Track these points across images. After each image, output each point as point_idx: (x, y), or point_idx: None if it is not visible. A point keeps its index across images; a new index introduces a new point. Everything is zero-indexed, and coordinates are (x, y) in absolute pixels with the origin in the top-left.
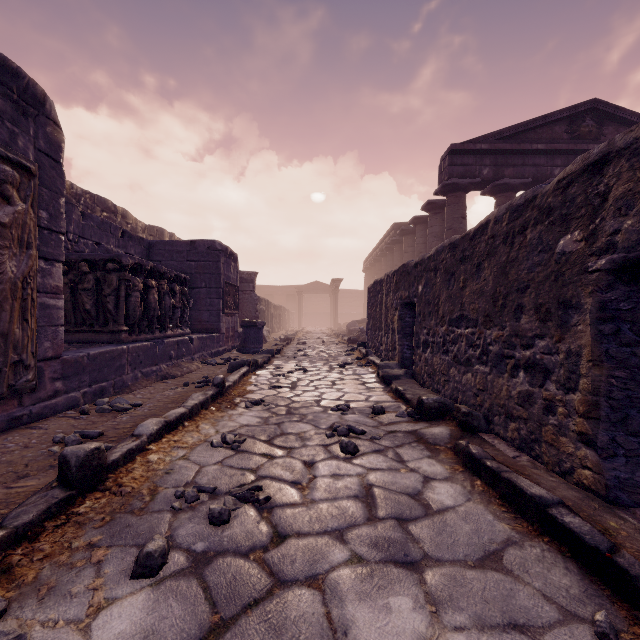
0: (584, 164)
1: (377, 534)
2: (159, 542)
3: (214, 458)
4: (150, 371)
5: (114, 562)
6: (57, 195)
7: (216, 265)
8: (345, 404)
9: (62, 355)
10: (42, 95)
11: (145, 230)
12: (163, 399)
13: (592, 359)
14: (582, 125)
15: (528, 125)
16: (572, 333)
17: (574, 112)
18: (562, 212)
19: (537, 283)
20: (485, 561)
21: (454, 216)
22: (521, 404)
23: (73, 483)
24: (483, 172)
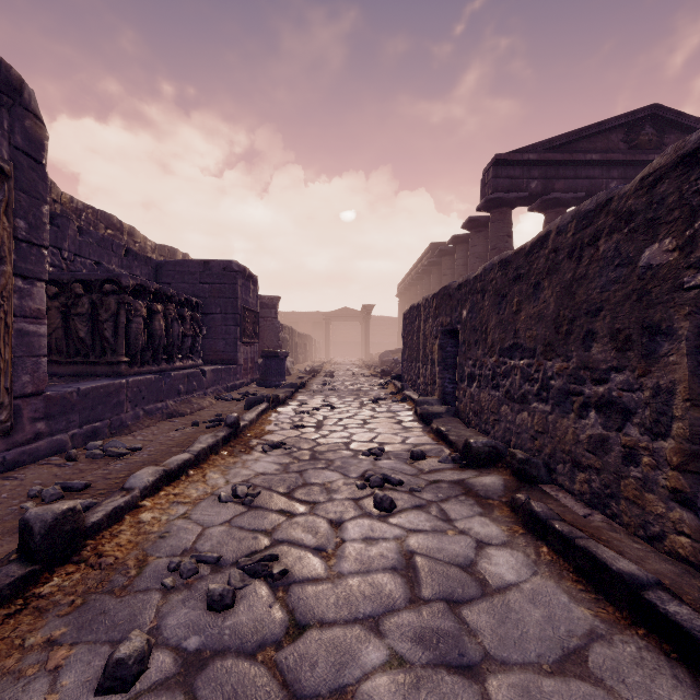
0: (678, 155)
1: (422, 623)
2: (136, 643)
3: (221, 516)
4: (154, 408)
5: (77, 668)
6: (38, 202)
7: (233, 288)
8: (379, 447)
9: (46, 391)
10: (18, 81)
11: (155, 250)
12: (167, 442)
13: (690, 398)
14: (641, 133)
15: (581, 133)
16: (661, 365)
17: (632, 119)
18: (647, 216)
19: (613, 304)
20: (565, 664)
21: (499, 234)
22: (592, 451)
23: (37, 555)
24: (531, 185)
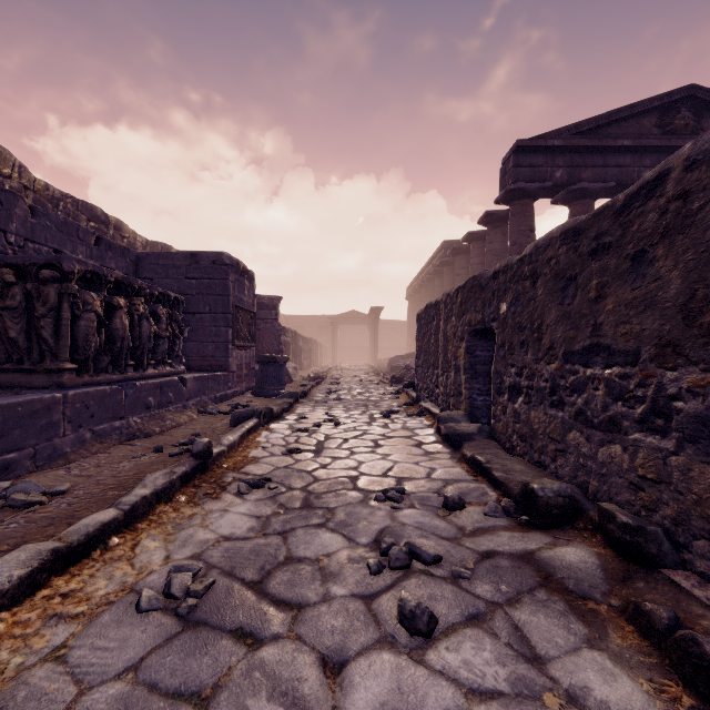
0: None
1: None
2: None
3: (126, 652)
4: (109, 428)
5: None
6: None
7: (223, 284)
8: (397, 487)
9: None
10: None
11: (147, 246)
12: (107, 479)
13: None
14: (676, 117)
15: (611, 117)
16: None
17: (667, 101)
18: None
19: None
20: None
21: (520, 228)
22: None
23: None
24: (555, 175)
